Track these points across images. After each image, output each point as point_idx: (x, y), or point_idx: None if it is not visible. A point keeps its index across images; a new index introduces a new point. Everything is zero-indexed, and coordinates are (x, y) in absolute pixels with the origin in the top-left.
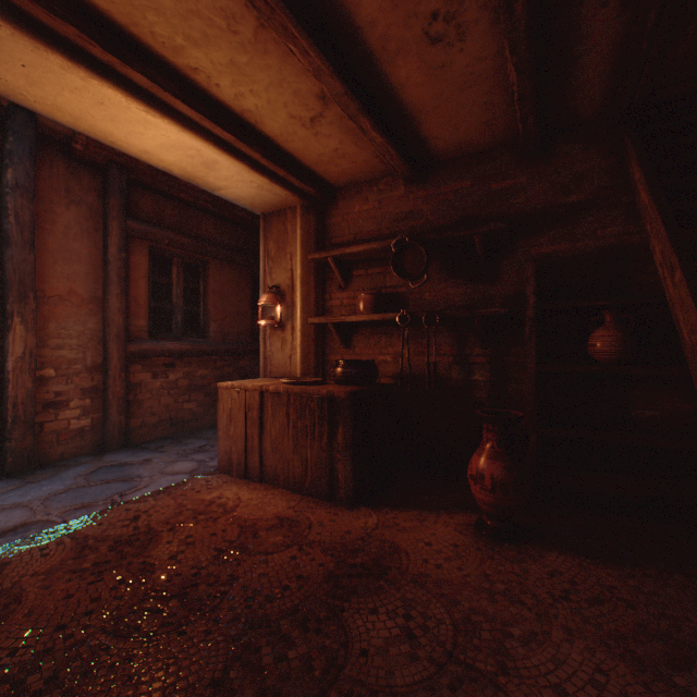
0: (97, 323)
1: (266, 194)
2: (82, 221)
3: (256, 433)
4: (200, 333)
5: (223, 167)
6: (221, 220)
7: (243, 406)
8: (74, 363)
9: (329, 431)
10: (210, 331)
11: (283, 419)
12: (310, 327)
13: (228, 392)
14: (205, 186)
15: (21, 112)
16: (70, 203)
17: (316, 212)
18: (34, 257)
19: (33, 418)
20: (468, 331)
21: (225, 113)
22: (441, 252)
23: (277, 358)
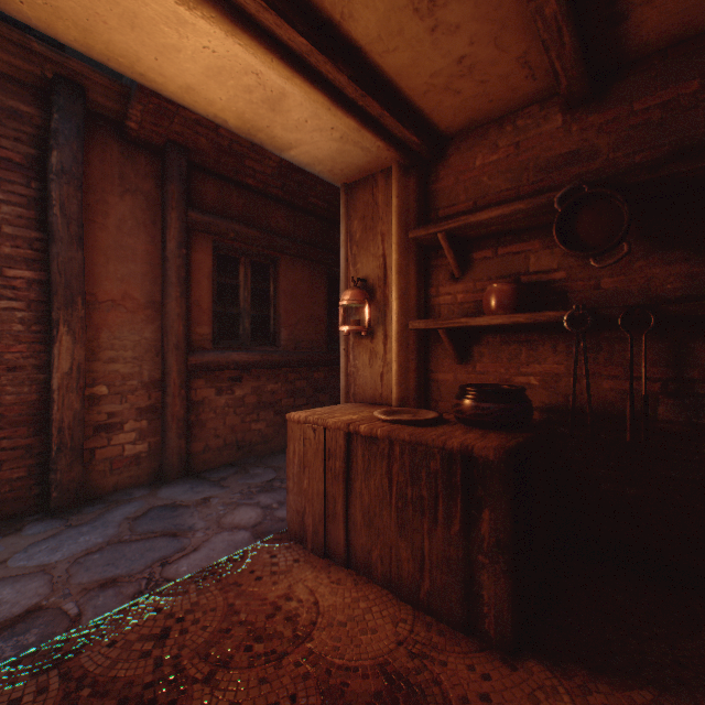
0: (154, 332)
1: (350, 150)
2: (137, 213)
3: (339, 494)
4: (270, 341)
5: (293, 104)
6: (293, 209)
7: (320, 451)
8: (129, 378)
9: (463, 514)
10: (281, 339)
11: (381, 479)
12: (409, 334)
13: (299, 428)
14: (270, 145)
15: (67, 85)
16: (124, 192)
17: (417, 175)
18: (82, 255)
19: (81, 445)
20: (695, 340)
21: (296, 3)
22: (635, 209)
23: (363, 376)
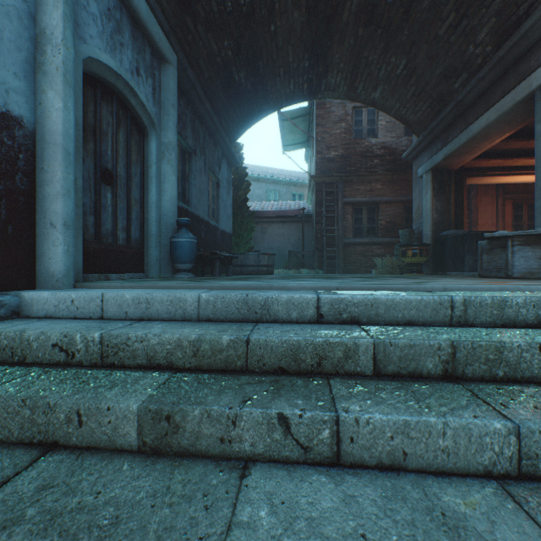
0: None
1: None
2: (488, 200)
3: None
4: None
5: None
6: None
7: None
8: None
9: None
10: None
11: None
12: None
13: None
14: None
15: None
16: (484, 196)
17: None
18: (476, 214)
19: None
20: None
21: None
22: None
23: None
